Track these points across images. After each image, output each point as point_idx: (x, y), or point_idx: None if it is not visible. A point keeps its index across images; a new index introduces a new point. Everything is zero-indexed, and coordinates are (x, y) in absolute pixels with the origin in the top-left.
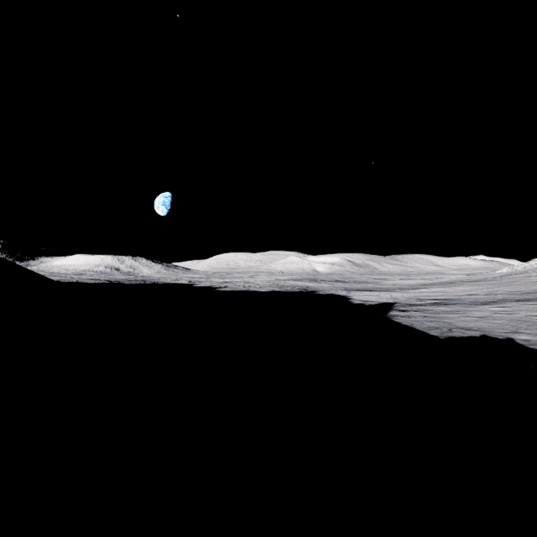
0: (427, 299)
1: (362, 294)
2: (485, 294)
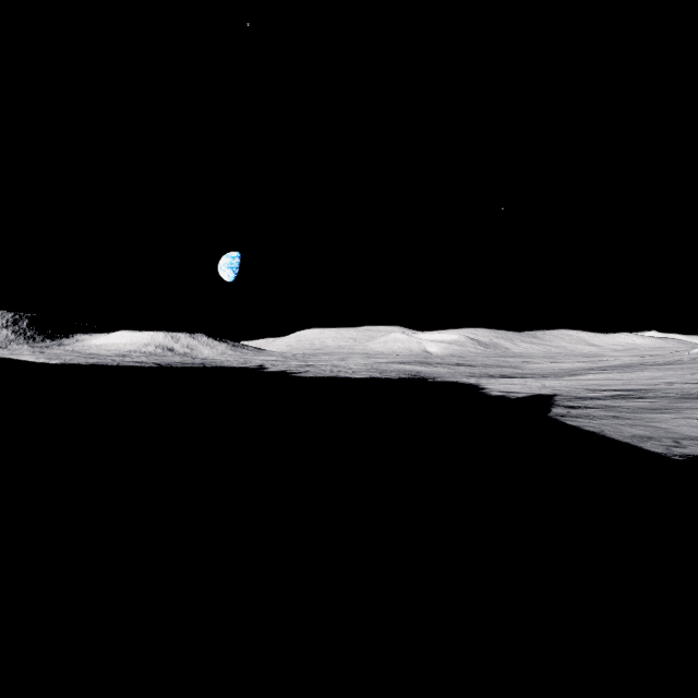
0: (603, 390)
1: (498, 381)
2: (693, 382)
